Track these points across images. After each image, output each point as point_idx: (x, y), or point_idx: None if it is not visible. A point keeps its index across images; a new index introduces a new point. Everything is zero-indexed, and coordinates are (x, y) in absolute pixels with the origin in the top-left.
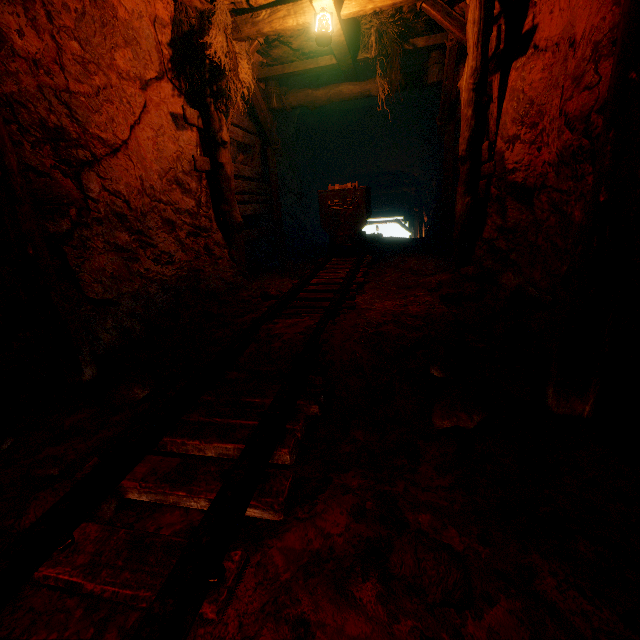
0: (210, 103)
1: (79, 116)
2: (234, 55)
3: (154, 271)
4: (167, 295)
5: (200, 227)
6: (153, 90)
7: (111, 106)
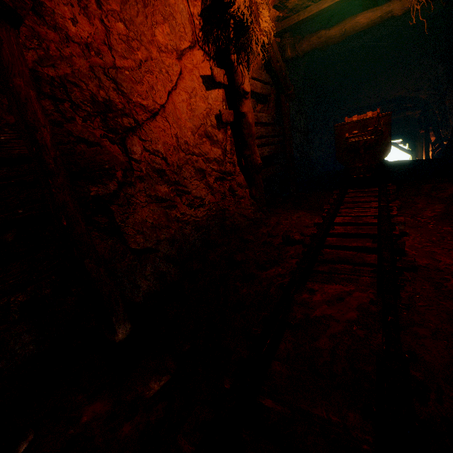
0: (234, 59)
1: (124, 88)
2: (255, 6)
3: (188, 214)
4: (199, 233)
5: (225, 172)
6: (187, 58)
7: (151, 76)
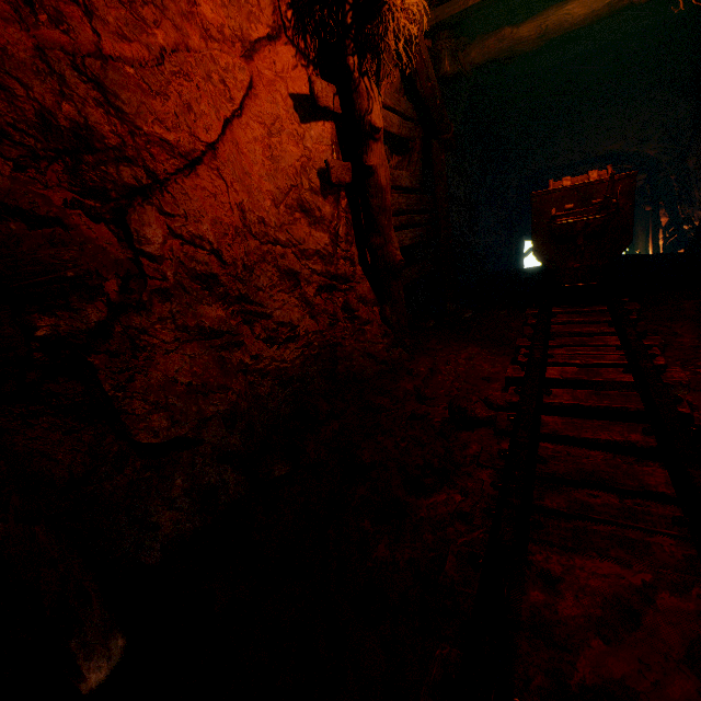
0: (353, 65)
1: (122, 103)
2: None
3: (266, 357)
4: (287, 391)
5: (337, 276)
6: (263, 58)
7: (186, 83)
